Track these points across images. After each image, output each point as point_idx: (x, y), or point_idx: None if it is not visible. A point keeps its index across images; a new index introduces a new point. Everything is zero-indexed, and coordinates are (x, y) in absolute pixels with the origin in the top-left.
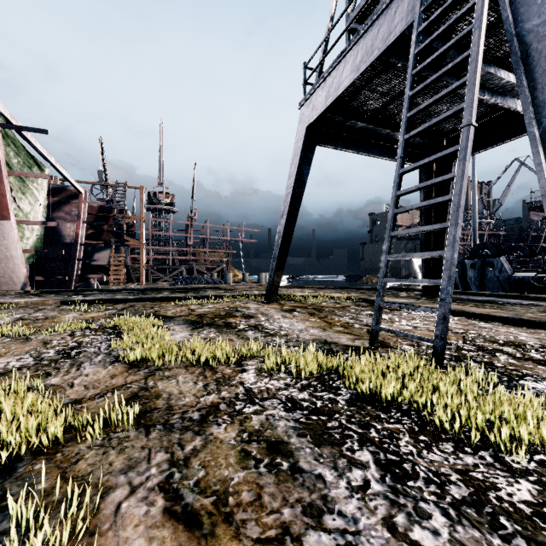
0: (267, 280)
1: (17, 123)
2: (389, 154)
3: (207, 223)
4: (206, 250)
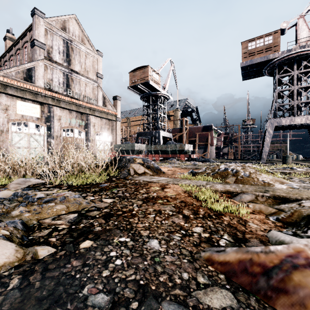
0: (299, 158)
1: (214, 127)
2: (293, 128)
3: None
4: None
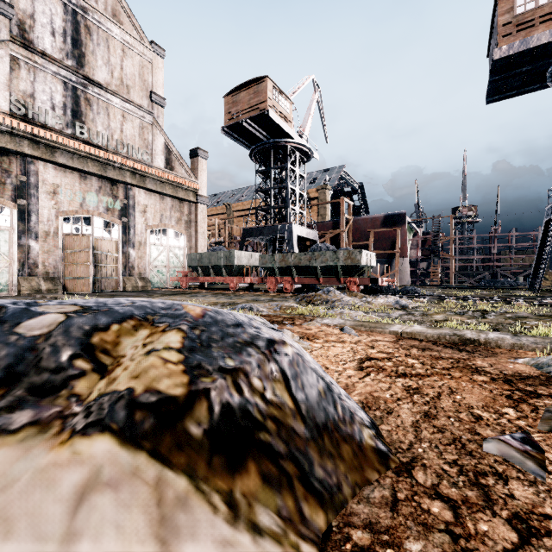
0: None
1: (407, 218)
2: None
3: (512, 233)
4: (510, 256)
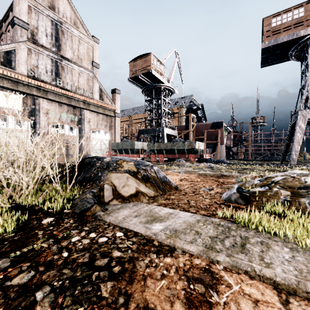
0: None
1: (224, 124)
2: None
3: (282, 131)
4: (281, 144)
